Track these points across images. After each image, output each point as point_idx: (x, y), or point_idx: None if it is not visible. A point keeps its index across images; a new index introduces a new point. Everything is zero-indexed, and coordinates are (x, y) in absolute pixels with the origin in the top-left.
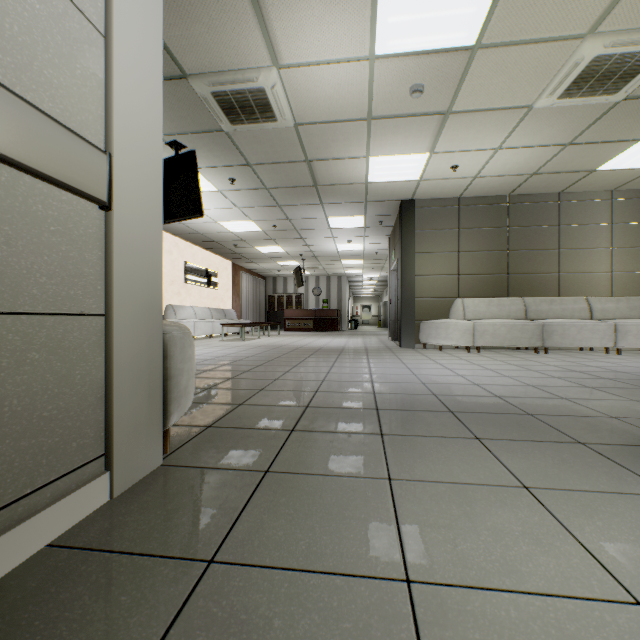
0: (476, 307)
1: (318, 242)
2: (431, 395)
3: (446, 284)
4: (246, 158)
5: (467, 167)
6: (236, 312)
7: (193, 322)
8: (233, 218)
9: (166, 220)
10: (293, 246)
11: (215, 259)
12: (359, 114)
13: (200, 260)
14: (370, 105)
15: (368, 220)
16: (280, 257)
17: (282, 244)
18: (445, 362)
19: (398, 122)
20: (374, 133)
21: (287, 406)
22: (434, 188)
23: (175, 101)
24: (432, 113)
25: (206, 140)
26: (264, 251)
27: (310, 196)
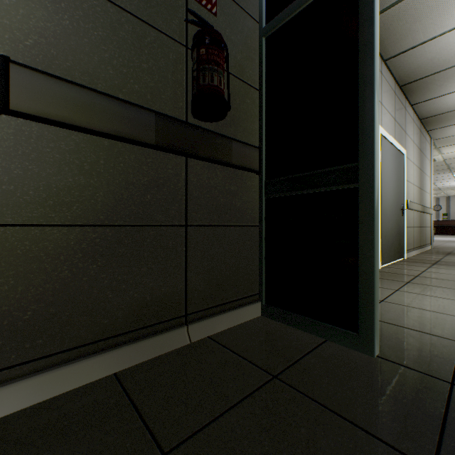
0: None
1: (443, 183)
2: None
3: None
4: None
5: None
6: None
7: None
8: None
9: None
10: None
11: None
12: None
13: None
14: None
15: None
16: None
17: None
18: None
19: None
20: None
21: (450, 247)
22: None
23: None
24: None
25: None
26: None
27: (444, 171)
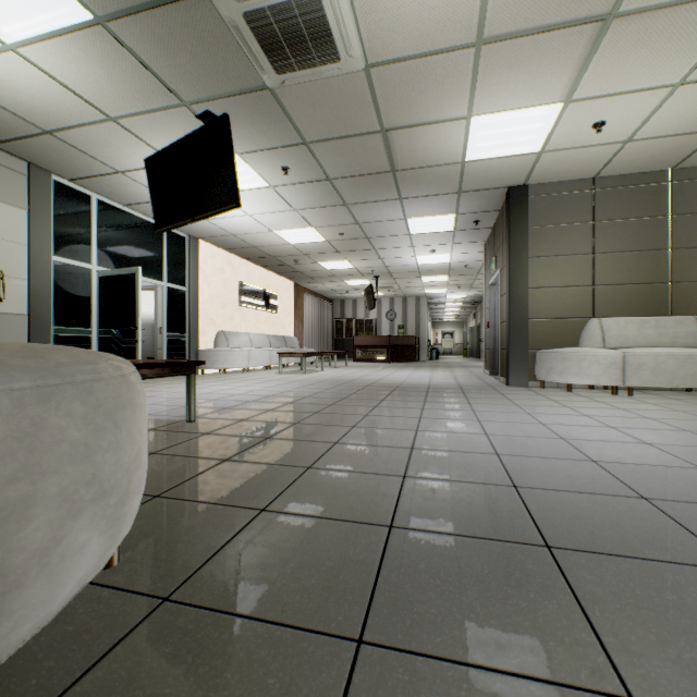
0: (622, 330)
1: (394, 254)
2: (638, 499)
3: (574, 299)
4: (301, 133)
5: (618, 124)
6: (299, 339)
7: (247, 351)
8: (291, 225)
9: (195, 216)
10: (363, 260)
11: (274, 279)
12: (463, 35)
13: (257, 280)
14: (482, 15)
15: (459, 220)
16: (348, 275)
17: (350, 258)
18: (594, 413)
19: (523, 45)
20: (483, 71)
21: (350, 522)
22: (559, 164)
23: (197, 40)
24: (583, 21)
25: (246, 107)
26: (329, 268)
27: (385, 188)
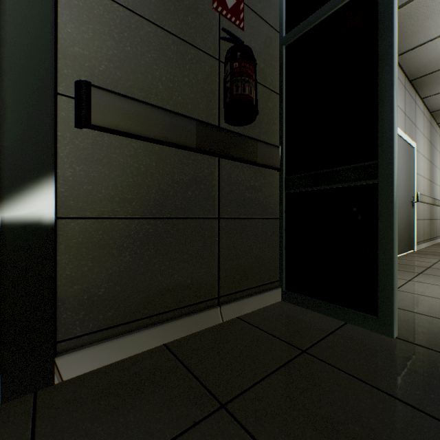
0: None
1: None
2: None
3: None
4: None
5: None
6: None
7: None
8: None
9: None
10: None
11: None
12: None
13: None
14: None
15: None
16: None
17: None
18: None
19: None
20: None
21: None
22: None
23: None
24: None
25: None
26: None
27: None
